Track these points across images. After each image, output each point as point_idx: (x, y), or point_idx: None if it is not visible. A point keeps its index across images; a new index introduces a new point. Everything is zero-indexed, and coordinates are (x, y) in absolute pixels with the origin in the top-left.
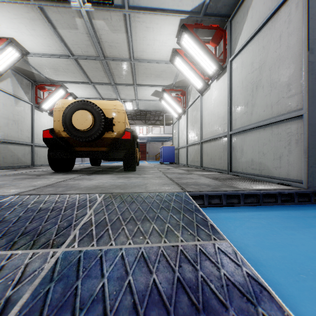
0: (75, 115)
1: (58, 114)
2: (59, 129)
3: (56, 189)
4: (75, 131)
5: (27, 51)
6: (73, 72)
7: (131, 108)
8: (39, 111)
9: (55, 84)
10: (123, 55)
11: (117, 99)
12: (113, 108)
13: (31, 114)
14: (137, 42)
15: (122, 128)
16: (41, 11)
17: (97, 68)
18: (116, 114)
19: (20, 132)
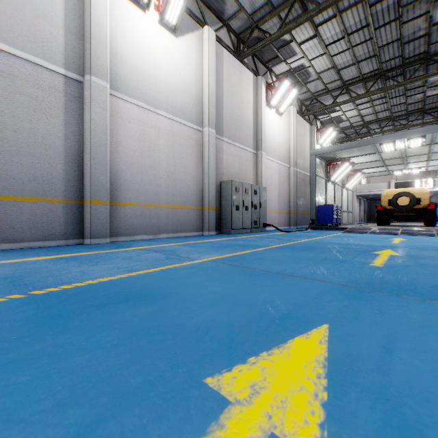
0: (399, 199)
1: (384, 198)
2: (385, 205)
3: (410, 228)
4: (398, 206)
5: (354, 163)
6: (375, 164)
7: (416, 171)
8: (342, 189)
9: (355, 171)
10: (422, 153)
11: (403, 169)
12: (419, 192)
13: (341, 192)
14: (435, 148)
15: (425, 202)
16: (378, 154)
17: (396, 160)
18: (421, 195)
19: (339, 204)
